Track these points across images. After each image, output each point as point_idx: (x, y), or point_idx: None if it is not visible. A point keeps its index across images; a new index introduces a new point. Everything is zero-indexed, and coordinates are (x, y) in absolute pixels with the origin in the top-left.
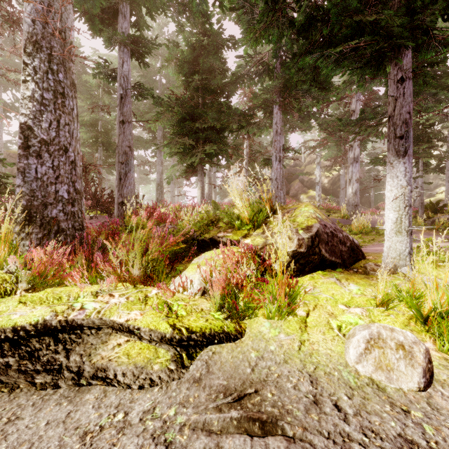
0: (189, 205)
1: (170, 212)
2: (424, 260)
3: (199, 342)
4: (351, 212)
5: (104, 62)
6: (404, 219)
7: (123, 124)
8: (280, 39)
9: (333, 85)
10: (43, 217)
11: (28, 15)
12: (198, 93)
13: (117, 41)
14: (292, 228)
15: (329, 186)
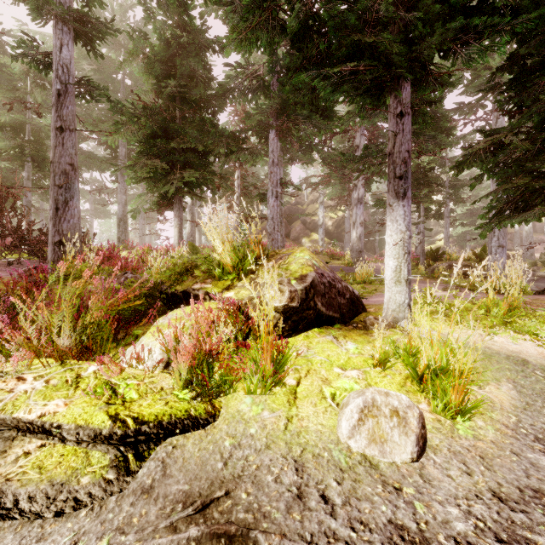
0: (162, 248)
1: (135, 256)
2: (422, 312)
3: (153, 436)
4: (355, 259)
5: (31, 41)
6: (403, 267)
7: (62, 132)
8: (271, 46)
9: (336, 115)
10: None
11: None
12: (174, 103)
13: (52, 14)
14: (284, 278)
15: (333, 229)
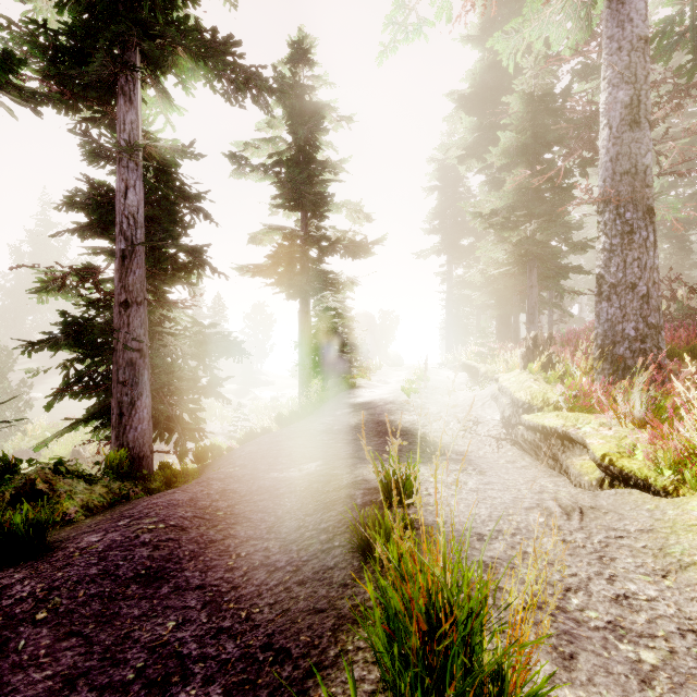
0: None
1: None
2: None
3: (615, 475)
4: None
5: None
6: None
7: None
8: None
9: None
10: (613, 354)
11: (600, 179)
12: None
13: None
14: None
15: None
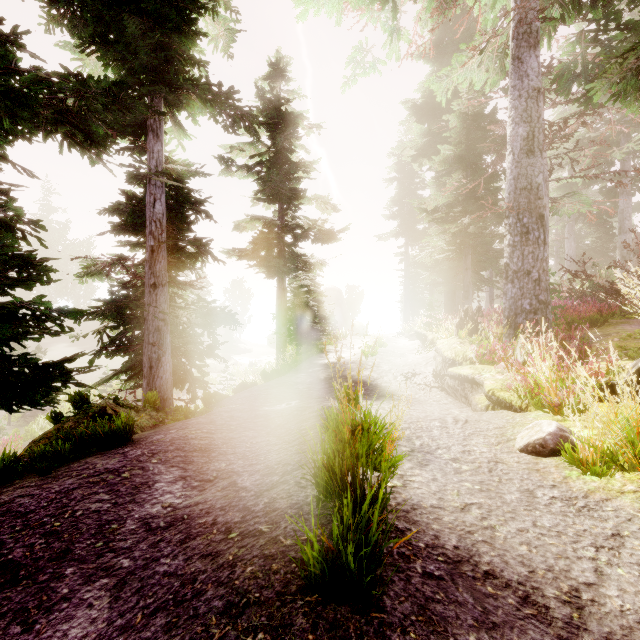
0: None
1: None
2: None
3: (494, 401)
4: None
5: None
6: None
7: None
8: None
9: None
10: (515, 323)
11: (506, 192)
12: None
13: None
14: None
15: None
